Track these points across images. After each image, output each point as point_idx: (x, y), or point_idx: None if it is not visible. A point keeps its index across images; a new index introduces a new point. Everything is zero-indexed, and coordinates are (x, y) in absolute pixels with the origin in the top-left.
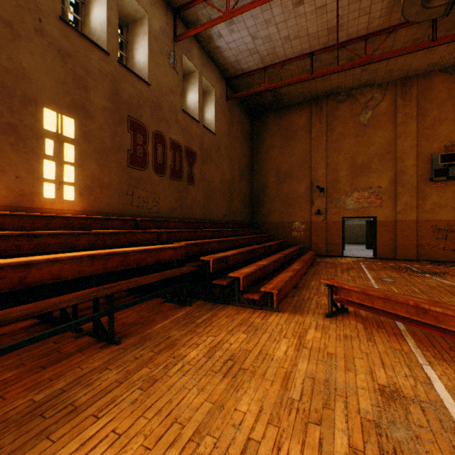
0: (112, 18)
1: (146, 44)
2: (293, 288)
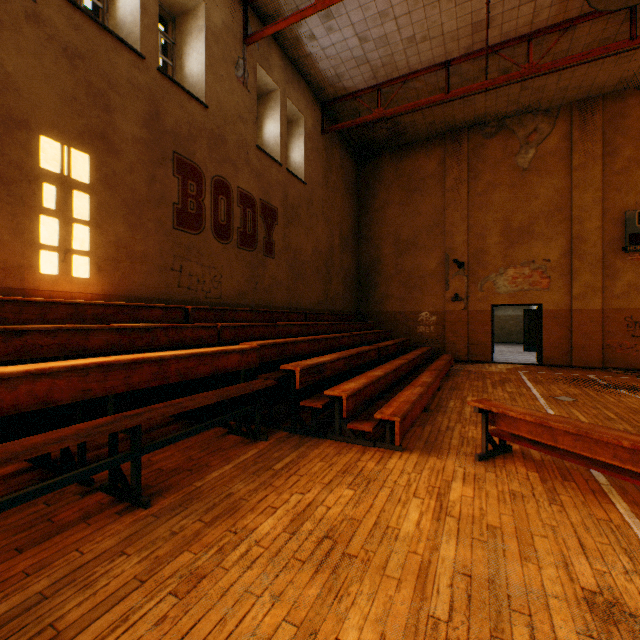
0: (149, 3)
1: (201, 46)
2: (423, 412)
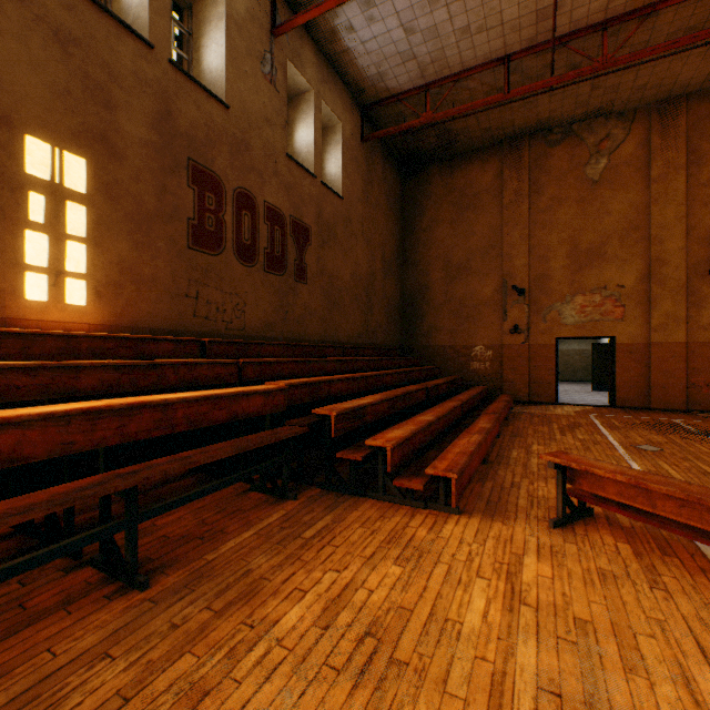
0: None
1: (221, 36)
2: (482, 464)
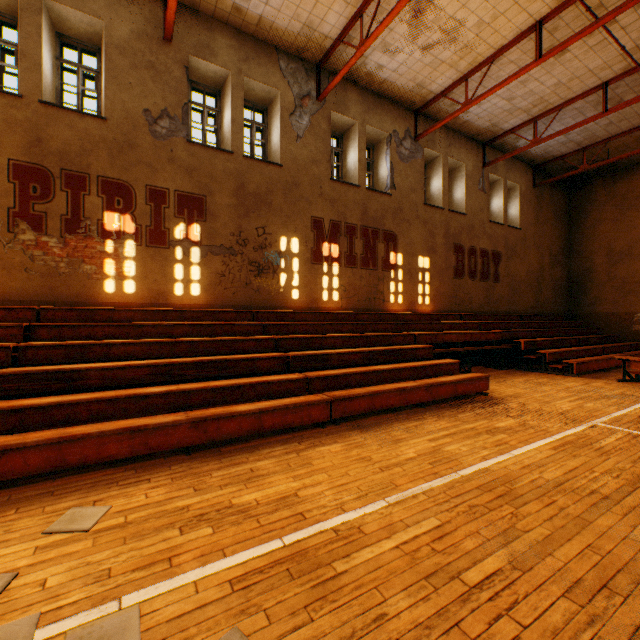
0: (445, 184)
1: (462, 185)
2: (602, 371)
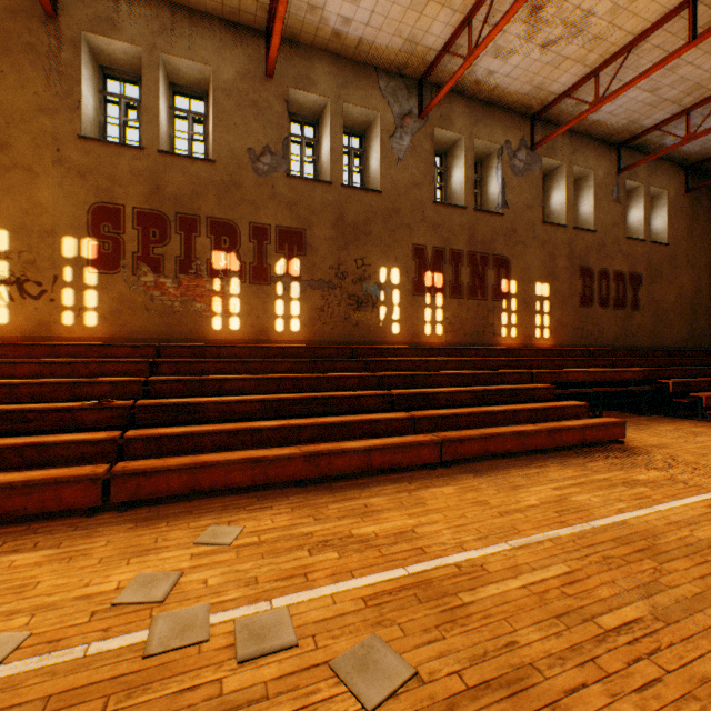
0: (568, 197)
1: (590, 197)
2: None
